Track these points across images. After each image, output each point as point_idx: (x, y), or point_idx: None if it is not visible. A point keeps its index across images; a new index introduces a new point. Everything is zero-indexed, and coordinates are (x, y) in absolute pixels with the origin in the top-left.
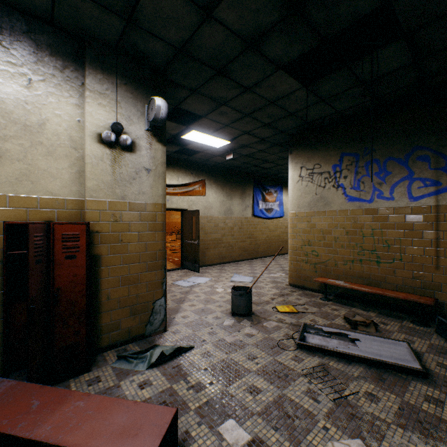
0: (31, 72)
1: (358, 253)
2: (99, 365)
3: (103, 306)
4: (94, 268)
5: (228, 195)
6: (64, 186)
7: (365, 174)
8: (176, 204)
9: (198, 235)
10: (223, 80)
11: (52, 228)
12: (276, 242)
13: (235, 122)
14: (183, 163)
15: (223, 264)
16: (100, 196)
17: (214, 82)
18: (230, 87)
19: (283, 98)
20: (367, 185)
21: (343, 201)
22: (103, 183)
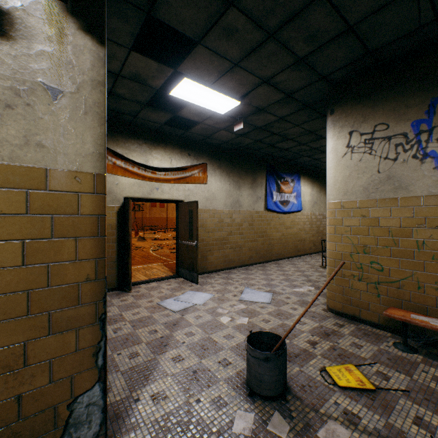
0: None
1: None
2: None
3: None
4: None
5: (235, 183)
6: None
7: None
8: (168, 194)
9: (196, 235)
10: None
11: None
12: (292, 241)
13: (249, 56)
14: (178, 141)
15: (230, 269)
16: None
17: None
18: None
19: None
20: None
21: (437, 180)
22: None
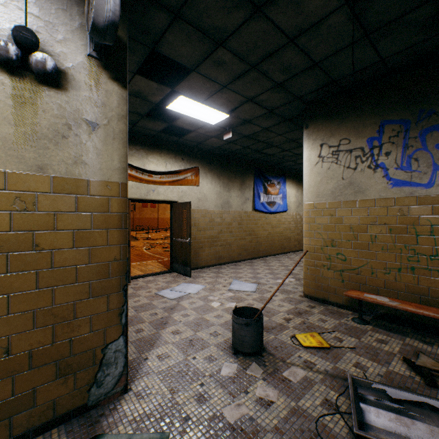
0: None
1: (409, 259)
2: None
3: None
4: None
5: (225, 185)
6: None
7: (420, 147)
8: (163, 196)
9: (189, 232)
10: None
11: None
12: (279, 240)
13: (235, 81)
14: (172, 147)
15: (220, 265)
16: None
17: None
18: (231, 5)
19: (308, 31)
20: (422, 163)
21: (385, 186)
22: None
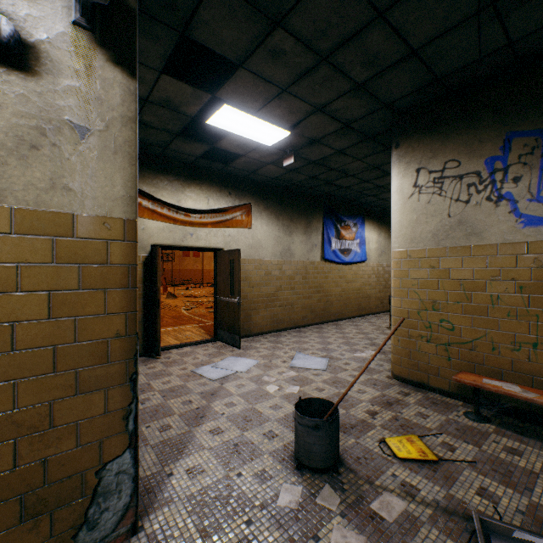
0: None
1: None
2: None
3: None
4: None
5: (285, 228)
6: None
7: None
8: (205, 241)
9: (238, 289)
10: None
11: None
12: (355, 298)
13: (299, 81)
14: (216, 177)
15: (279, 332)
16: None
17: None
18: None
19: None
20: None
21: (513, 226)
22: None
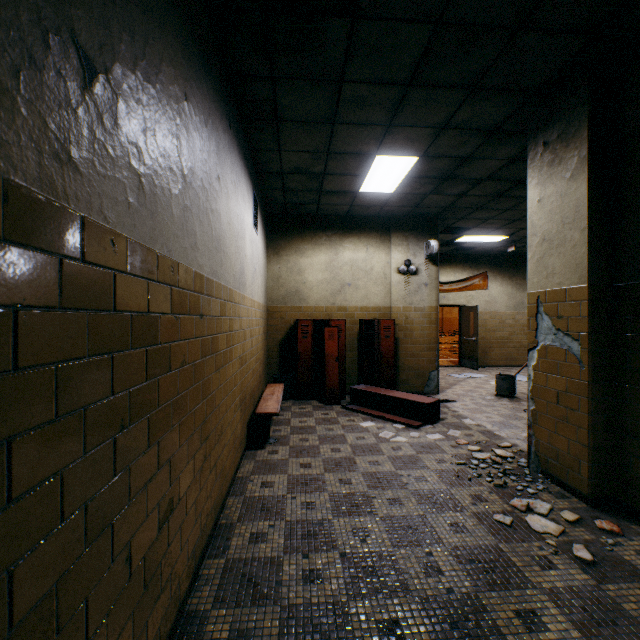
0: (367, 244)
1: None
2: None
3: (399, 368)
4: (395, 345)
5: (518, 286)
6: (381, 299)
7: None
8: (452, 301)
9: (475, 332)
10: (483, 210)
11: (379, 322)
12: None
13: (506, 225)
14: (460, 258)
15: (512, 367)
16: (398, 304)
17: (475, 213)
18: (491, 212)
19: None
20: None
21: None
22: (399, 296)
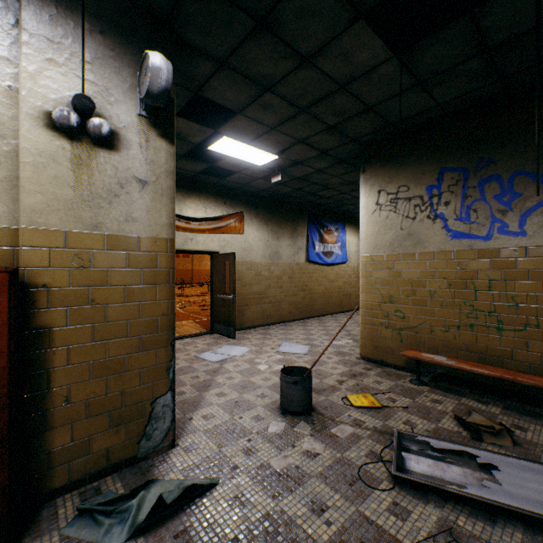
0: None
1: (467, 316)
2: (39, 531)
3: (55, 416)
4: (38, 350)
5: (274, 233)
6: None
7: (479, 197)
8: (203, 245)
9: (232, 288)
10: (268, 41)
11: None
12: (337, 296)
13: (284, 123)
14: (213, 189)
15: (268, 326)
16: (50, 223)
17: (252, 46)
18: (279, 56)
19: (359, 79)
20: (481, 214)
21: (444, 238)
22: (55, 200)
